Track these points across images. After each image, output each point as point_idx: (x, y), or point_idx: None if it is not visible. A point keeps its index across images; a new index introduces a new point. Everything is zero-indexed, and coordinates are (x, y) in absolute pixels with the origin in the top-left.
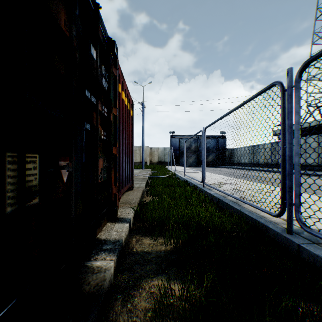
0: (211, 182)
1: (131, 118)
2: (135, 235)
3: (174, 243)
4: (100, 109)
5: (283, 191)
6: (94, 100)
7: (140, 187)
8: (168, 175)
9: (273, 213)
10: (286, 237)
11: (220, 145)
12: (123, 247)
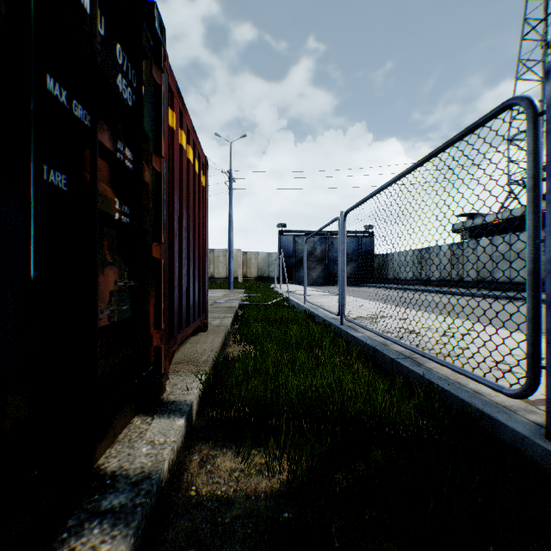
0: (354, 315)
1: (202, 190)
2: (200, 443)
3: (291, 473)
4: (108, 146)
5: (533, 342)
6: (87, 117)
7: (222, 326)
8: (275, 301)
9: (507, 388)
10: (548, 451)
11: (364, 248)
12: (162, 489)
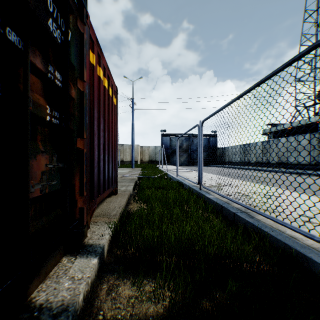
0: (207, 184)
1: (114, 107)
2: (108, 275)
3: (171, 303)
4: (40, 67)
5: None
6: (20, 42)
7: (126, 191)
8: (159, 175)
9: (318, 236)
10: None
11: (211, 144)
12: (77, 316)
